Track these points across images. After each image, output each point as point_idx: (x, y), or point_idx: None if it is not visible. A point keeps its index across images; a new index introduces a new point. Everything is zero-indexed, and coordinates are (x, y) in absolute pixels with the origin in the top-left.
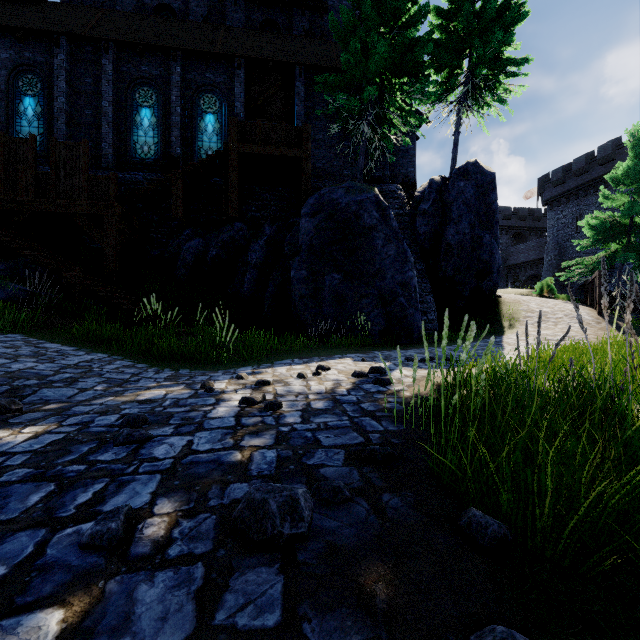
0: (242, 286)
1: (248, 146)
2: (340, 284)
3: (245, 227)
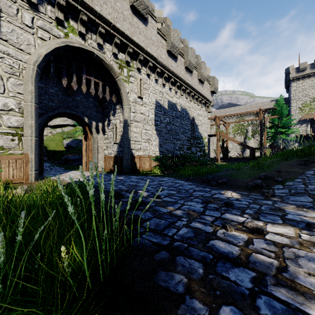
0: None
1: None
2: None
3: None
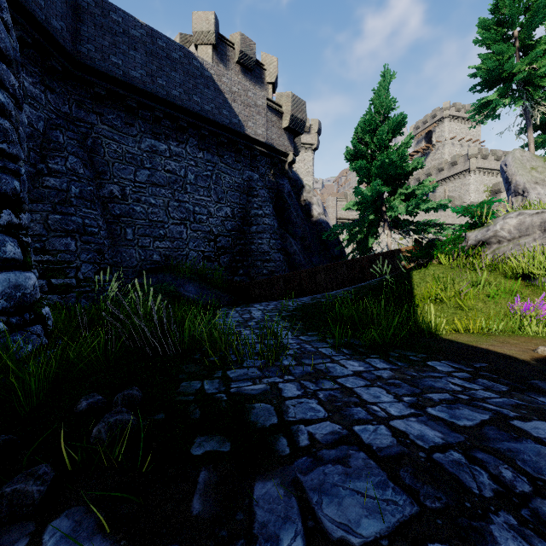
0: None
1: None
2: None
3: None
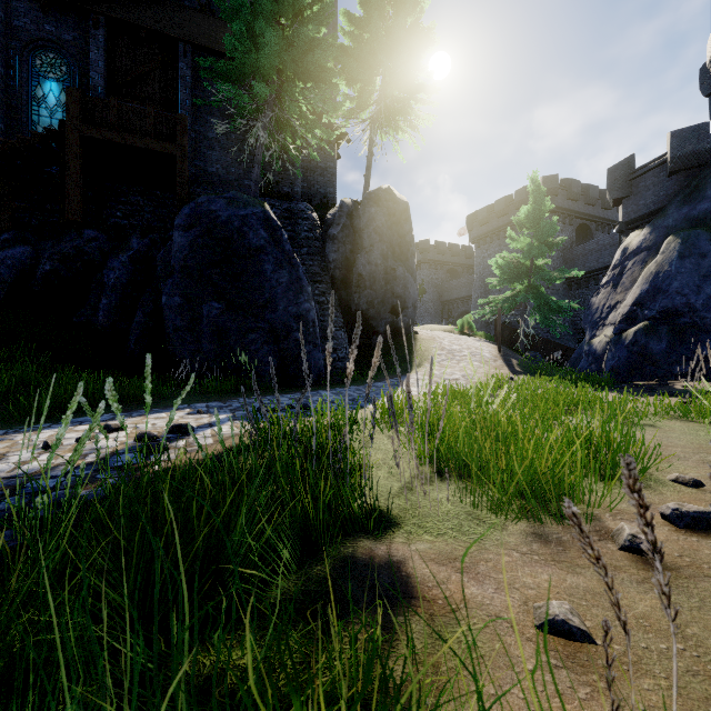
0: (96, 314)
1: (96, 129)
2: (221, 315)
3: (103, 237)
